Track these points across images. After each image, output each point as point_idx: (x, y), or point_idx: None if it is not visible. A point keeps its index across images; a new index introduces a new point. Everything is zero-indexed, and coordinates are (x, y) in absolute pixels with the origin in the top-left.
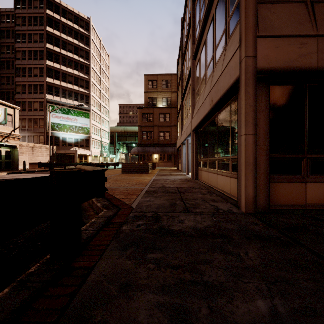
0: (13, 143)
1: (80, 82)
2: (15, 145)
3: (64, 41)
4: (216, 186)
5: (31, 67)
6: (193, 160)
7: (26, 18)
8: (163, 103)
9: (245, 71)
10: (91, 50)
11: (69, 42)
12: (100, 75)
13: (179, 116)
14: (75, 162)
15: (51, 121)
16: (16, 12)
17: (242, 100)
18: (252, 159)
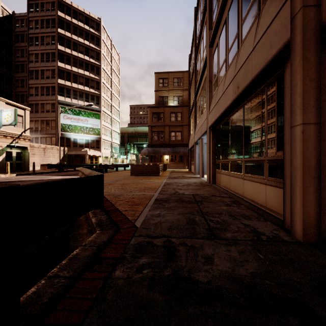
0: (24, 144)
1: (91, 83)
2: (26, 146)
3: (75, 43)
4: (242, 193)
5: (43, 69)
6: (210, 161)
7: (39, 22)
8: (174, 102)
9: (303, 28)
10: (102, 51)
11: (80, 43)
12: (111, 76)
13: (192, 114)
14: (86, 163)
15: (62, 123)
16: (30, 16)
17: (297, 73)
18: (315, 161)
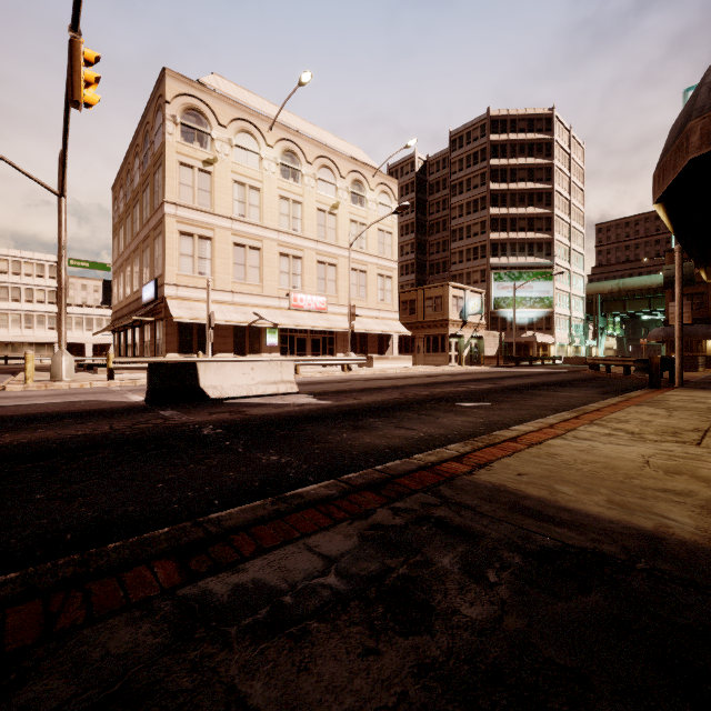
0: (481, 333)
1: (537, 224)
2: (482, 335)
3: (512, 169)
4: None
5: (469, 225)
6: None
7: (463, 160)
8: None
9: None
10: (555, 162)
11: (520, 167)
12: (568, 196)
13: None
14: (534, 355)
15: (496, 296)
16: (452, 158)
17: None
18: None
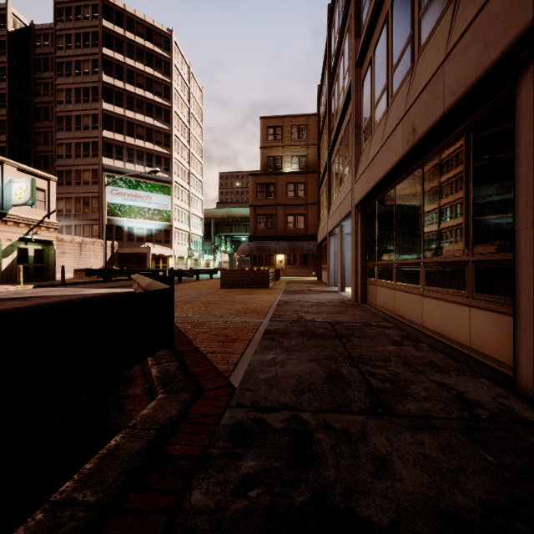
0: (47, 237)
1: (156, 137)
2: (51, 239)
3: (130, 70)
4: (421, 321)
5: (79, 115)
6: (356, 264)
7: (72, 37)
8: (293, 166)
9: None
10: (174, 84)
11: (139, 72)
12: (188, 124)
13: (324, 185)
14: (148, 267)
15: (110, 201)
16: (58, 29)
17: None
18: None
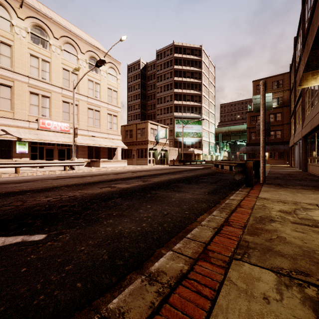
0: (166, 148)
1: (195, 98)
2: (167, 149)
3: (184, 71)
4: (316, 173)
5: (165, 96)
6: (303, 158)
7: (162, 65)
8: (273, 103)
9: None
10: (202, 70)
11: (187, 71)
12: (208, 87)
13: (292, 118)
14: (193, 159)
15: (177, 131)
16: (157, 63)
17: None
18: None
